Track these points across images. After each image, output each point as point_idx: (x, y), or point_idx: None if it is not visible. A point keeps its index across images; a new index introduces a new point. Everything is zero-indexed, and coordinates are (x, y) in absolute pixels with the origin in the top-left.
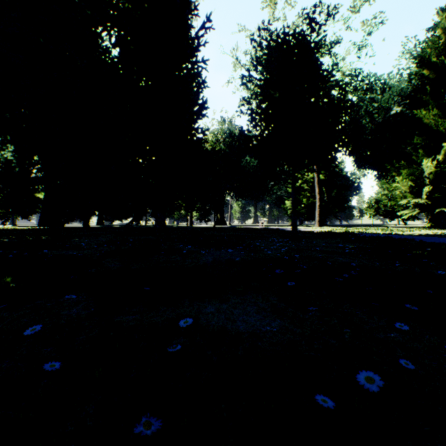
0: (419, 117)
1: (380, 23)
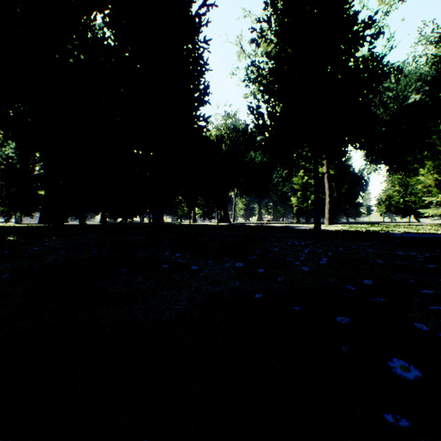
0: None
1: (400, 0)
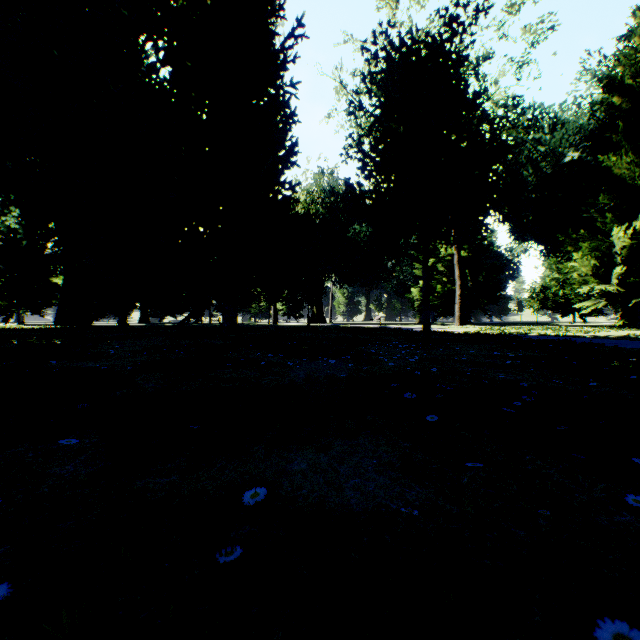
0: (607, 166)
1: (550, 29)
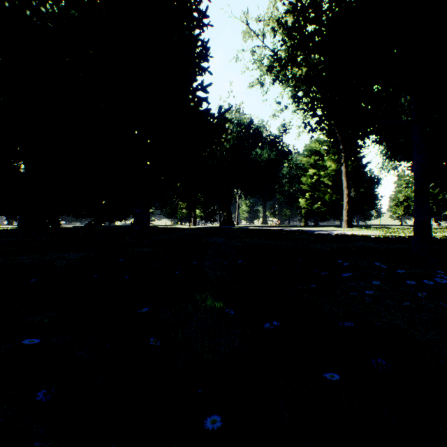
0: None
1: None
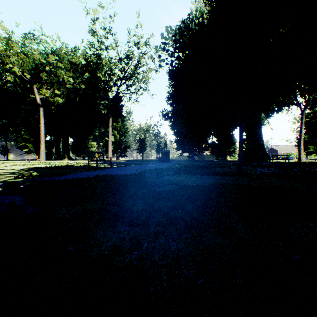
0: None
1: None
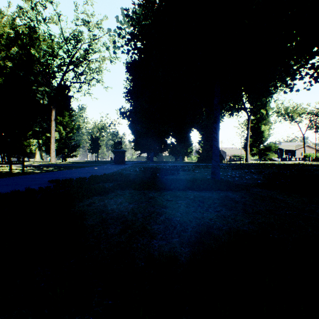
0: None
1: None
